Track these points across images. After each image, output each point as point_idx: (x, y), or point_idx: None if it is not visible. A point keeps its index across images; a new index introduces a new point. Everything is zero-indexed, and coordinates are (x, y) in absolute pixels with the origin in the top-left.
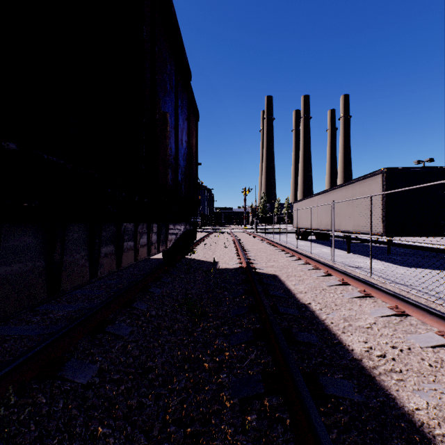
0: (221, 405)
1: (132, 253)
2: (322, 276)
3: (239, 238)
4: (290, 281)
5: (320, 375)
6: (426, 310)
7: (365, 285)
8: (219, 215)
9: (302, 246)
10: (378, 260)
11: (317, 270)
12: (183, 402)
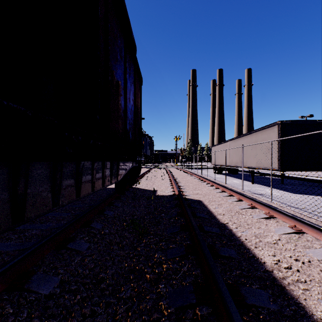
0: (160, 314)
1: (89, 185)
2: (235, 201)
3: (172, 172)
4: (212, 205)
5: (241, 286)
6: (319, 229)
7: (269, 208)
8: (157, 156)
9: (218, 178)
10: (275, 188)
11: (231, 196)
12: (128, 310)
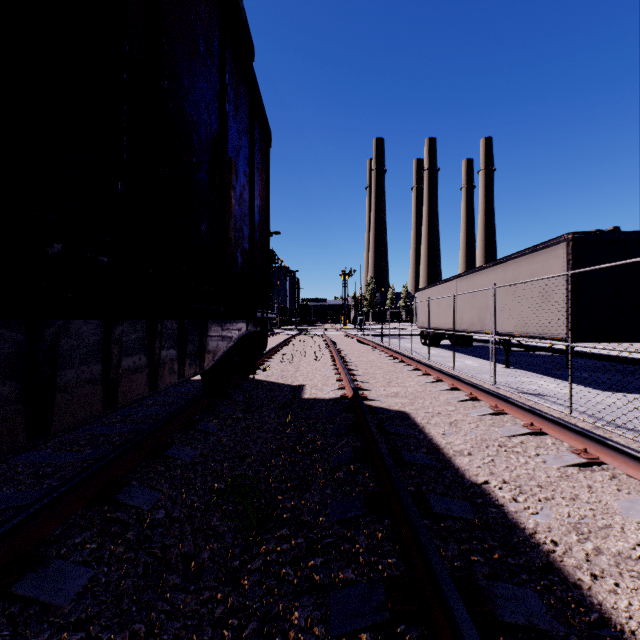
0: None
1: (95, 391)
2: (488, 414)
3: (337, 343)
4: (435, 427)
5: None
6: None
7: (582, 438)
8: (307, 310)
9: (434, 356)
10: (557, 379)
11: (474, 401)
12: None
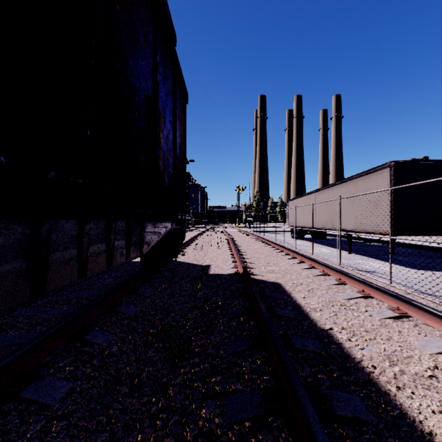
0: None
1: (73, 267)
2: (334, 285)
3: (233, 237)
4: (298, 293)
5: None
6: None
7: (396, 300)
8: (212, 214)
9: (299, 245)
10: (383, 261)
11: (325, 276)
12: None
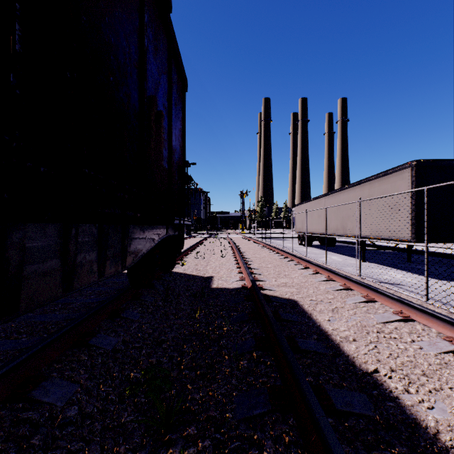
0: None
1: None
2: (361, 302)
3: (237, 244)
4: (321, 314)
5: None
6: None
7: (450, 326)
8: (215, 219)
9: (308, 253)
10: (402, 270)
11: (348, 290)
12: None
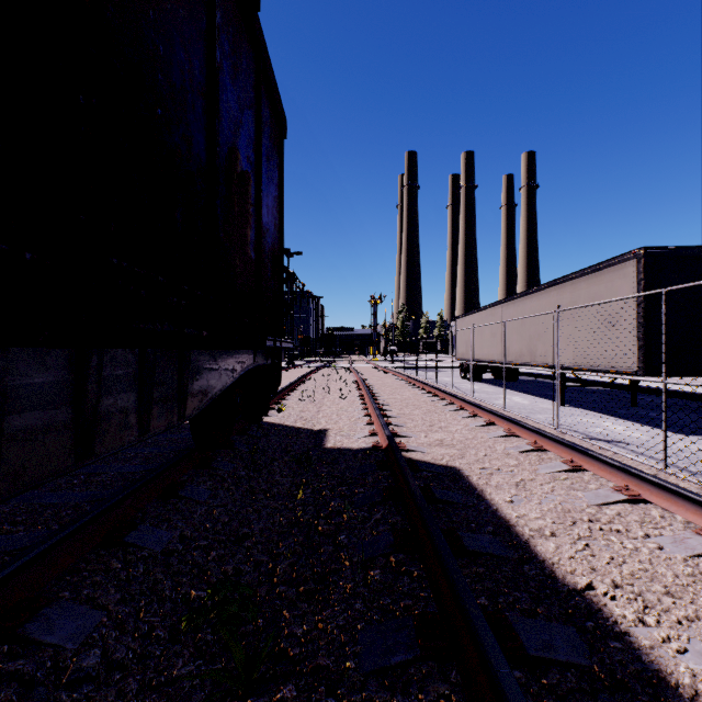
0: None
1: None
2: (562, 471)
3: (366, 377)
4: (498, 491)
5: None
6: None
7: None
8: (332, 340)
9: (477, 392)
10: (624, 419)
11: (540, 452)
12: None
